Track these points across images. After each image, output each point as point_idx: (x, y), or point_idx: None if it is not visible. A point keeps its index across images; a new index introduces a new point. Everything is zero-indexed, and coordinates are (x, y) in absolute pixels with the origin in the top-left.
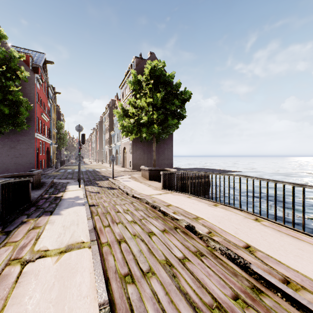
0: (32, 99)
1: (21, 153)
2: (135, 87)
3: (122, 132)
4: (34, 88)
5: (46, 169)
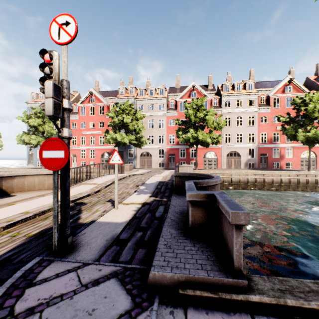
0: None
1: None
2: None
3: None
4: None
5: None
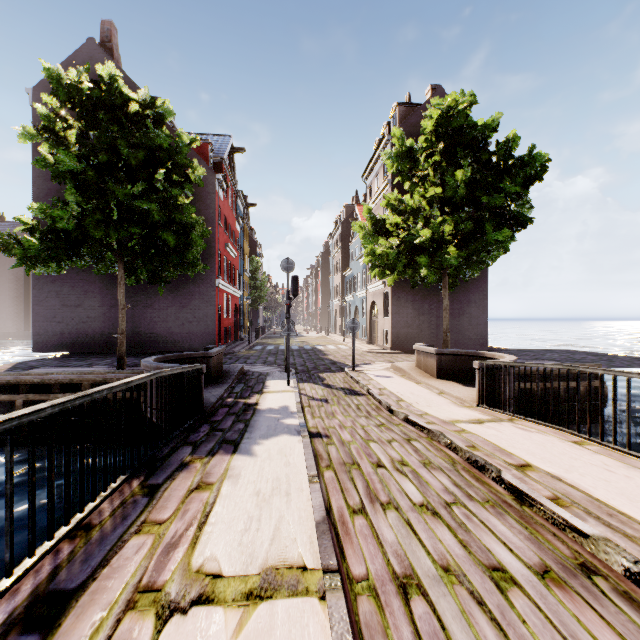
0: (212, 219)
1: (196, 315)
2: (401, 166)
3: (371, 269)
4: (215, 199)
5: (233, 345)
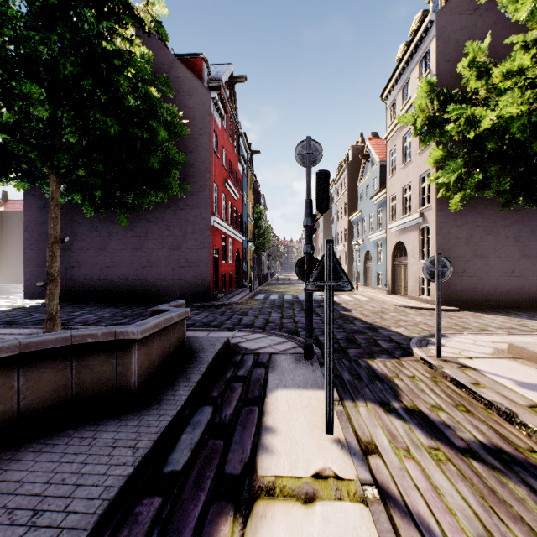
0: (206, 146)
1: (188, 259)
2: None
3: (447, 172)
4: (209, 122)
5: (233, 292)
